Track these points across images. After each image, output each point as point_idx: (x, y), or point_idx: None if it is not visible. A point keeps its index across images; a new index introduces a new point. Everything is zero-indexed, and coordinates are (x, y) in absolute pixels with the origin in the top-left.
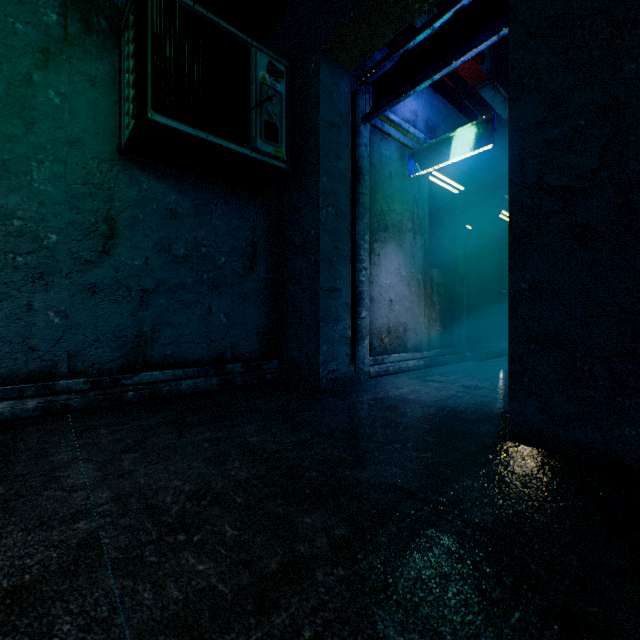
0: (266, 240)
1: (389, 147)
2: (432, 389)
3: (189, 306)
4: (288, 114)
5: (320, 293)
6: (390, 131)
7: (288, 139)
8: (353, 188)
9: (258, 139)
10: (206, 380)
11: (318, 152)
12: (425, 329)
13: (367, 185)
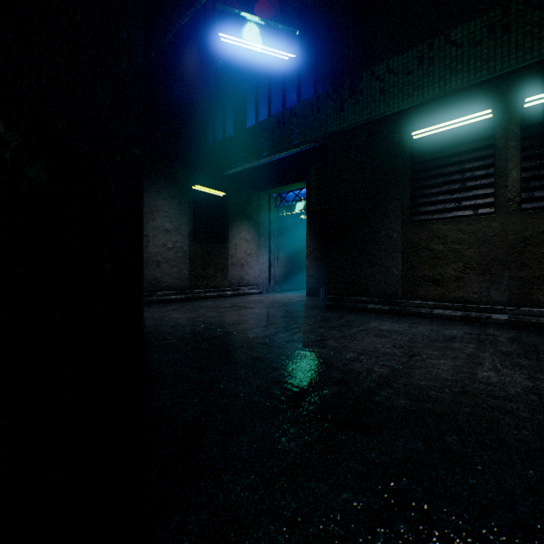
0: None
1: None
2: None
3: None
4: None
5: None
6: None
7: None
8: None
9: None
10: None
11: None
12: None
13: None
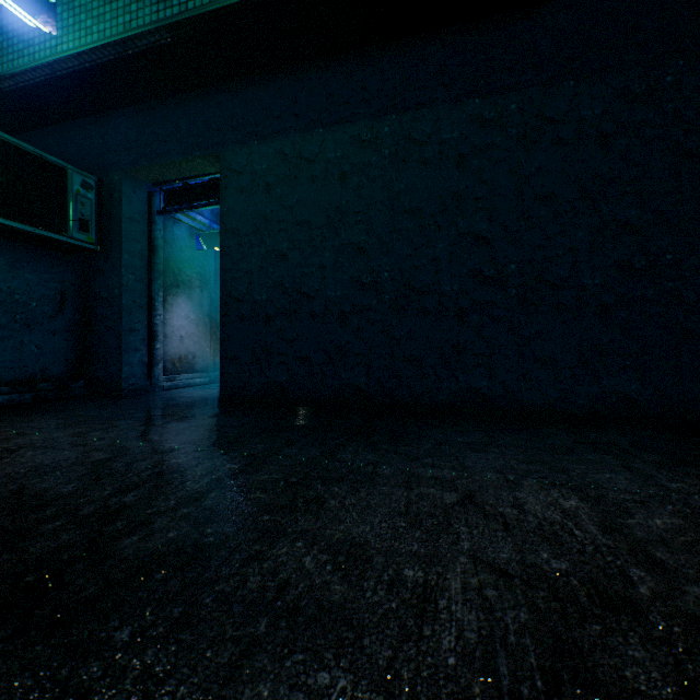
0: (74, 289)
1: (181, 228)
2: (204, 392)
3: (4, 340)
4: (97, 212)
5: (123, 332)
6: (181, 218)
7: (97, 229)
8: (150, 259)
9: (74, 231)
10: (21, 395)
11: (121, 238)
12: (212, 357)
13: (162, 257)
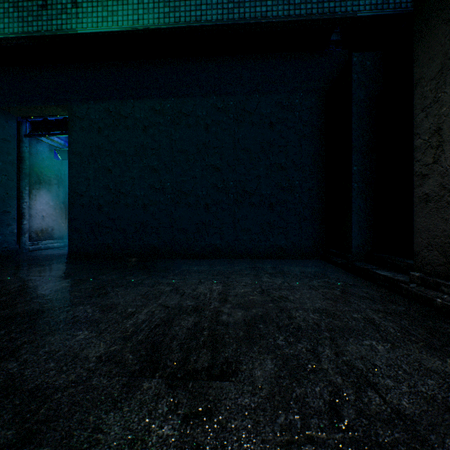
0: None
1: (43, 146)
2: (59, 251)
3: None
4: None
5: None
6: (43, 139)
7: None
8: (19, 165)
9: None
10: None
11: None
12: (66, 229)
13: (28, 165)
